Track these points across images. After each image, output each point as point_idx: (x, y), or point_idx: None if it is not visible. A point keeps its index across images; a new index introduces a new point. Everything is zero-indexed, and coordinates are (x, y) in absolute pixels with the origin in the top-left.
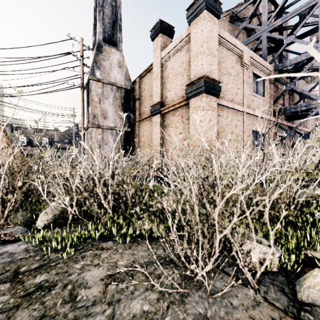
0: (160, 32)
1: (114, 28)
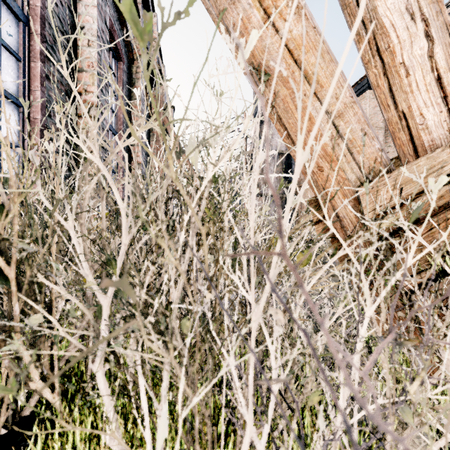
0: None
1: None
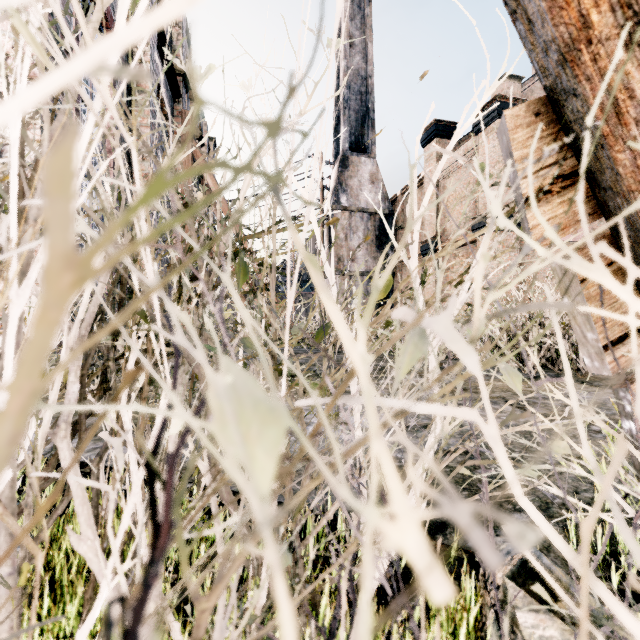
0: (435, 137)
1: (364, 125)
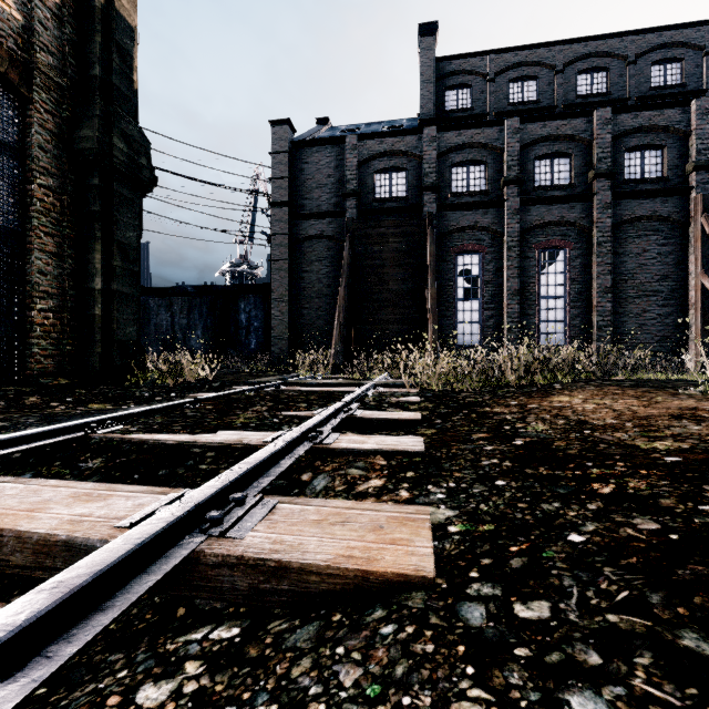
0: None
1: None
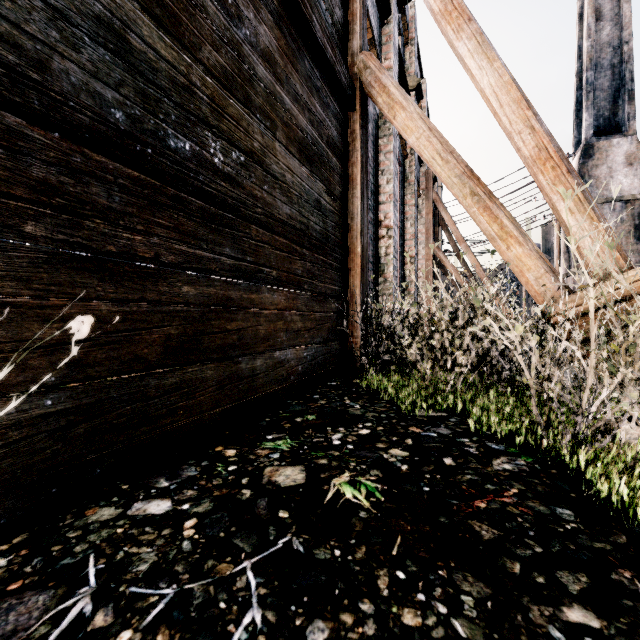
0: None
1: (617, 100)
